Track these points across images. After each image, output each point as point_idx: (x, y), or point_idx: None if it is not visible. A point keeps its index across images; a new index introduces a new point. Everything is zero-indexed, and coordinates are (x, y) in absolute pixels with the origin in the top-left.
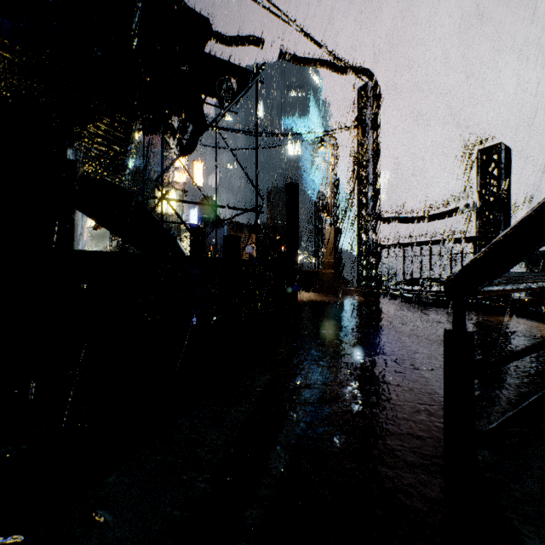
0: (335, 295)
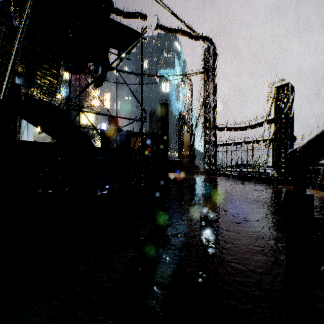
0: (190, 174)
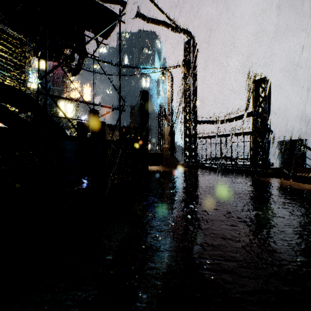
0: (171, 167)
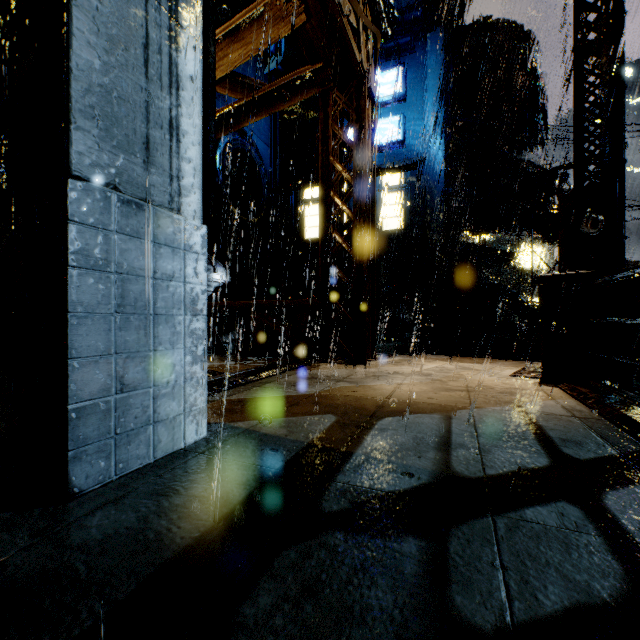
0: None
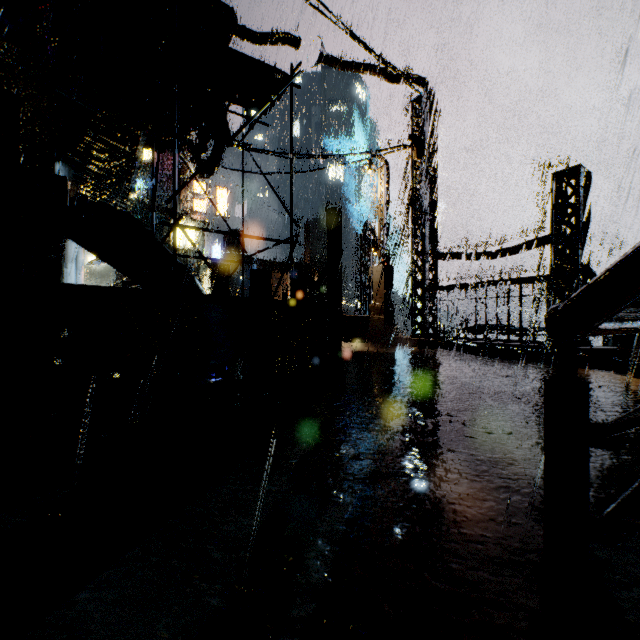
0: (385, 345)
